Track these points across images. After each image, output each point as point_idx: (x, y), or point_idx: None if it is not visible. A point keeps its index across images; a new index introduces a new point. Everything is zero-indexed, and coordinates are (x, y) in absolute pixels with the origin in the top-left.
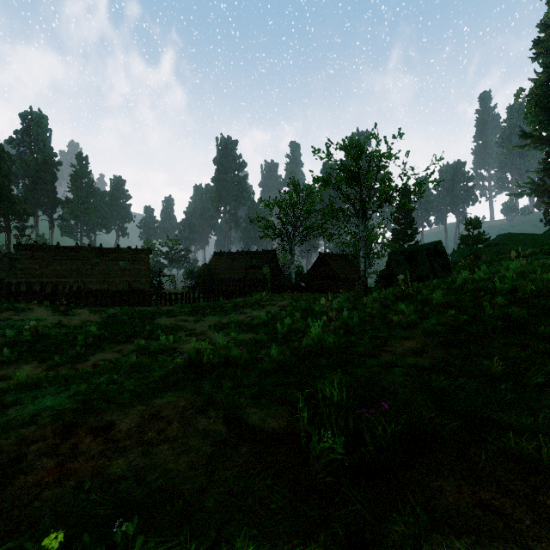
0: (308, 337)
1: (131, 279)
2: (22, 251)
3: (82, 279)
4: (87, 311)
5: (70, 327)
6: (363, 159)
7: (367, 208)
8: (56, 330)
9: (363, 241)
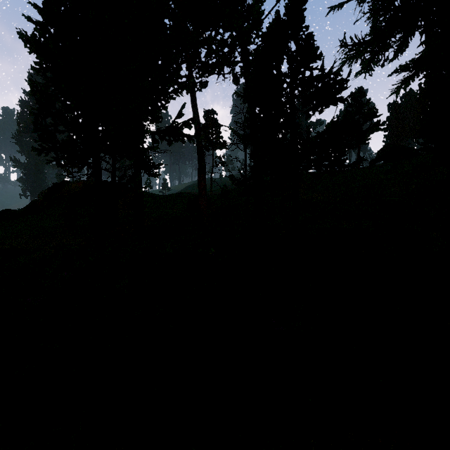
0: None
1: None
2: None
3: None
4: None
5: None
6: None
7: None
8: None
9: None
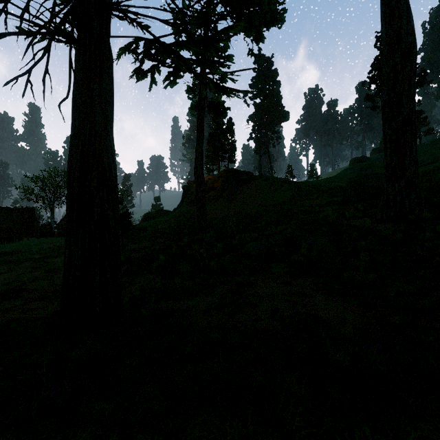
0: None
1: None
2: None
3: None
4: None
5: None
6: None
7: None
8: None
9: None
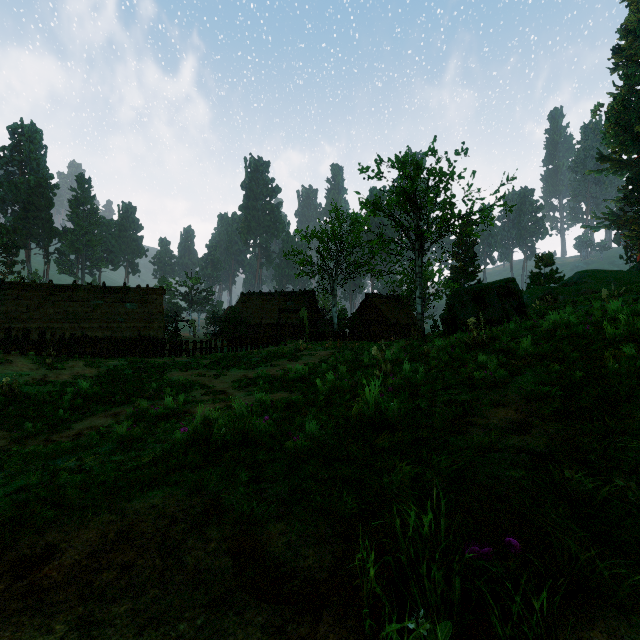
0: (361, 402)
1: (140, 325)
2: (6, 290)
3: (80, 325)
4: (81, 363)
5: (56, 384)
6: (420, 179)
7: (425, 238)
8: (38, 388)
9: (419, 279)
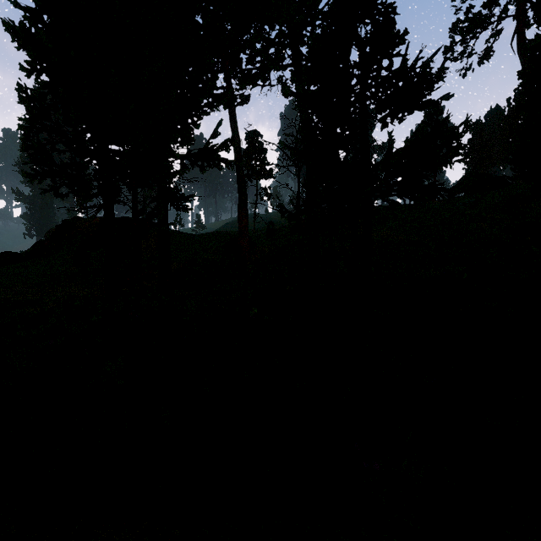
0: None
1: None
2: None
3: None
4: None
5: None
6: None
7: None
8: None
9: None
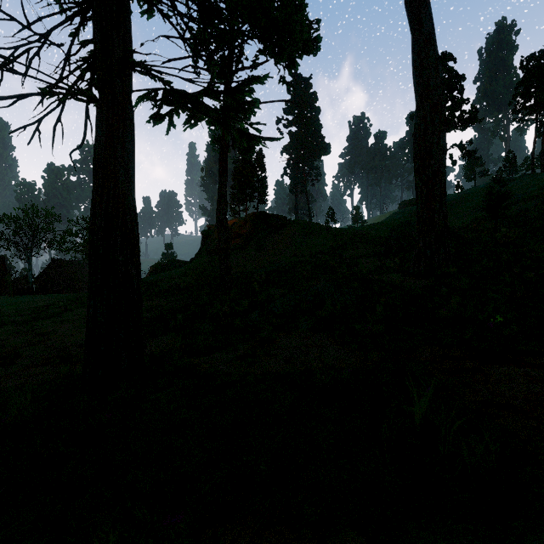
0: None
1: None
2: None
3: None
4: None
5: None
6: None
7: None
8: None
9: None
